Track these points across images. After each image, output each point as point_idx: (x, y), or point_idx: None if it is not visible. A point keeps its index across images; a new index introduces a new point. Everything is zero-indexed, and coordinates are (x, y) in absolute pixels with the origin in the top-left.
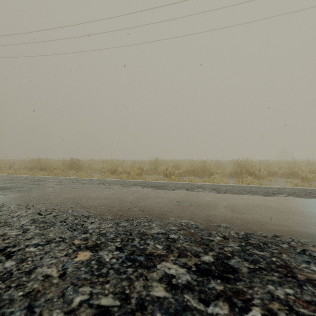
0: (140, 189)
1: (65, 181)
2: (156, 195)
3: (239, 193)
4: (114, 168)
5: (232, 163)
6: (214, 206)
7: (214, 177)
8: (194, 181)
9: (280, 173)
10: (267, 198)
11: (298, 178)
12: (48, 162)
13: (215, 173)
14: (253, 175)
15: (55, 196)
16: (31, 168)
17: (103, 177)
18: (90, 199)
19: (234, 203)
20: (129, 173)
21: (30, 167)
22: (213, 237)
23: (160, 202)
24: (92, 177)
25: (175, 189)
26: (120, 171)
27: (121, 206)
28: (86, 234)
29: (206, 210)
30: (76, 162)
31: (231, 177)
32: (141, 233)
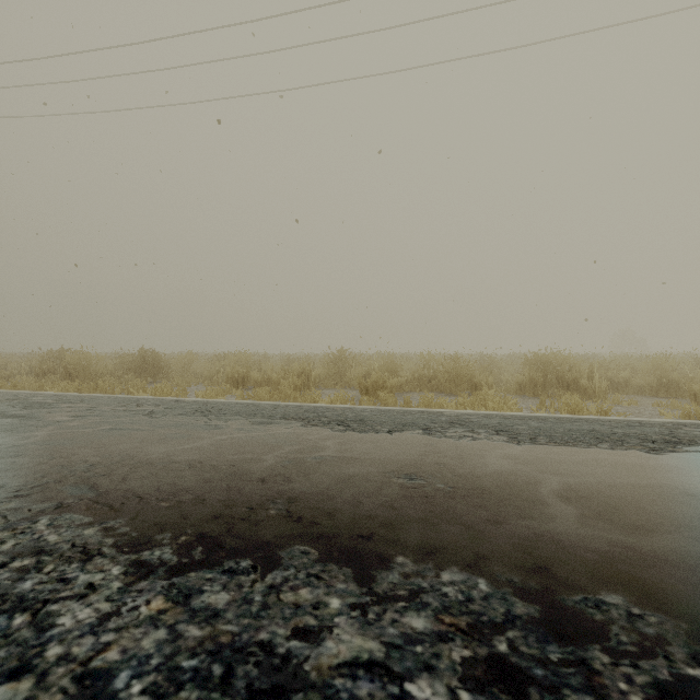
0: (298, 432)
1: (107, 407)
2: (343, 452)
3: (574, 443)
4: (242, 373)
5: (516, 360)
6: (528, 495)
7: (482, 393)
8: (436, 406)
9: (635, 383)
10: (668, 461)
11: (681, 397)
12: (83, 359)
13: (484, 384)
14: (573, 388)
15: (38, 456)
16: (43, 372)
17: (211, 395)
18: (139, 469)
19: (582, 479)
20: (277, 384)
21: (42, 370)
22: (612, 696)
23: (356, 480)
24: (184, 394)
25: (394, 430)
26: (256, 380)
27: (228, 499)
28: (15, 684)
29: (510, 512)
30: (151, 359)
31: (521, 394)
32: (277, 666)
